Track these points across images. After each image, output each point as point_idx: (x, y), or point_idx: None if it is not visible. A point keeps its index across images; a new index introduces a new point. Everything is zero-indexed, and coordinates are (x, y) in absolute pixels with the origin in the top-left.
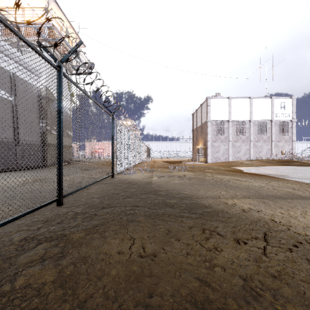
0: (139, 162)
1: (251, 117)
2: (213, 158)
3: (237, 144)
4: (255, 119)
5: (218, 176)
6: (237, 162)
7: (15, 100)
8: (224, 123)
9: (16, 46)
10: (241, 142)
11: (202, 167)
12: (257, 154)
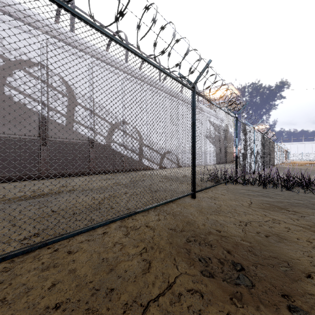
0: (280, 162)
1: None
2: None
3: None
4: None
5: None
6: None
7: (219, 135)
8: None
9: (213, 109)
10: None
11: None
12: None
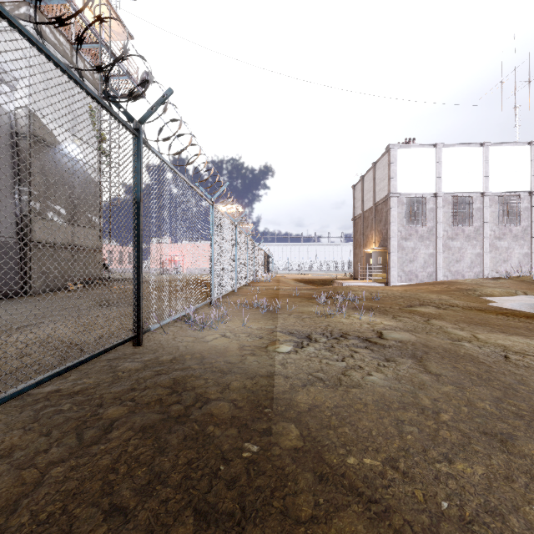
0: (245, 282)
1: (486, 186)
2: (402, 274)
3: (454, 243)
4: (493, 191)
5: (494, 337)
6: (468, 285)
7: None
8: (425, 199)
9: None
10: (463, 240)
11: (400, 297)
12: (500, 265)
